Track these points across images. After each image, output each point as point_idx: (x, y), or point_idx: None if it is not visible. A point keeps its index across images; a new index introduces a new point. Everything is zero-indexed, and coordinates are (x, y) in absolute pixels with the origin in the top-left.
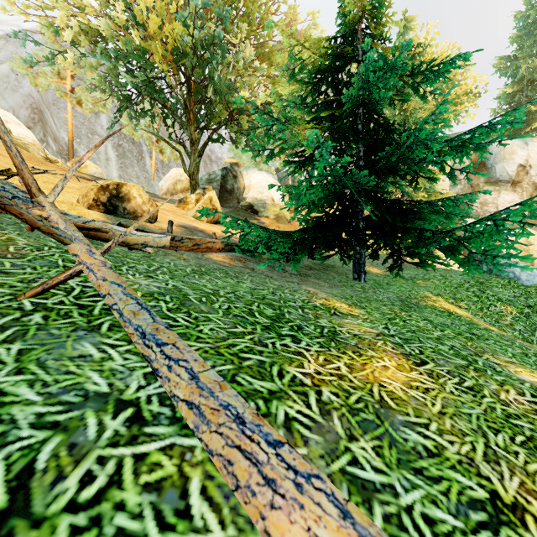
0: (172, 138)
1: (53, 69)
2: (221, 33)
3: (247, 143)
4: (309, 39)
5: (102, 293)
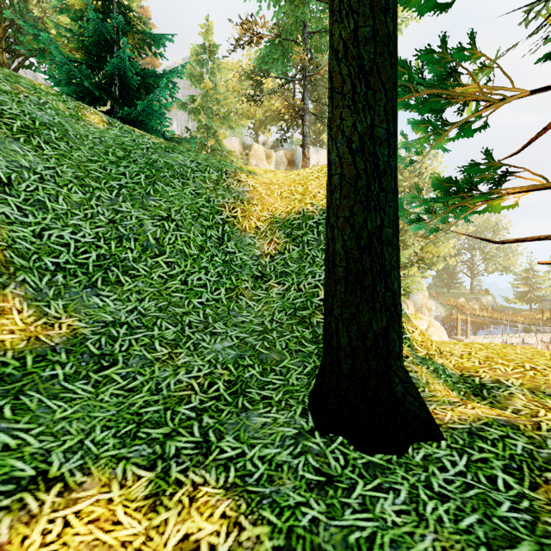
0: None
1: None
2: None
3: None
4: None
5: None
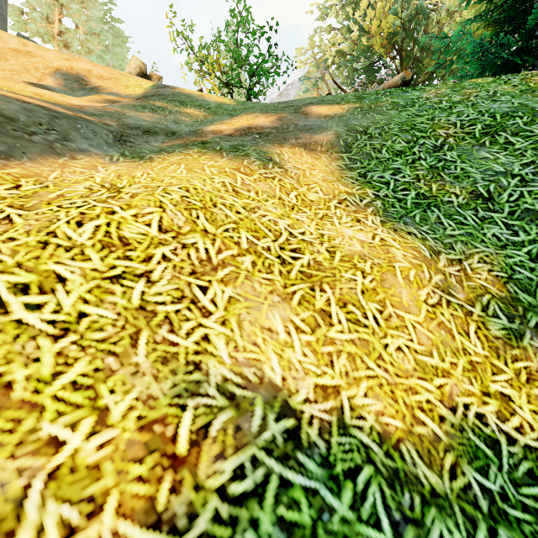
0: None
1: None
2: (422, 3)
3: None
4: None
5: None
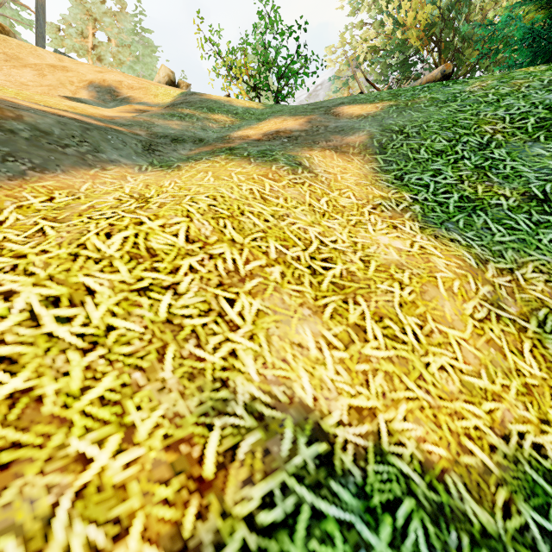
0: None
1: None
2: None
3: None
4: None
5: None
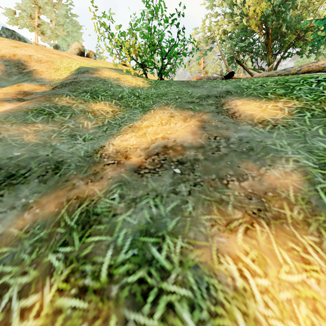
0: (255, 69)
1: (196, 62)
2: None
3: (311, 51)
4: None
5: (269, 74)
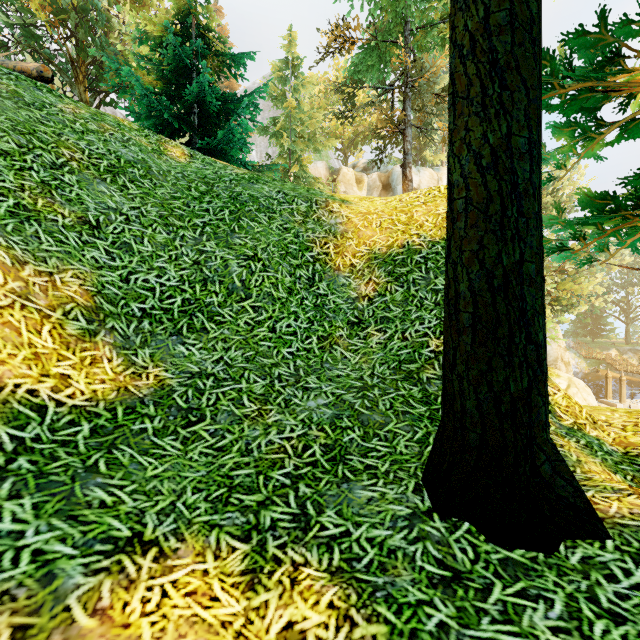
0: None
1: None
2: None
3: None
4: (146, 16)
5: None
